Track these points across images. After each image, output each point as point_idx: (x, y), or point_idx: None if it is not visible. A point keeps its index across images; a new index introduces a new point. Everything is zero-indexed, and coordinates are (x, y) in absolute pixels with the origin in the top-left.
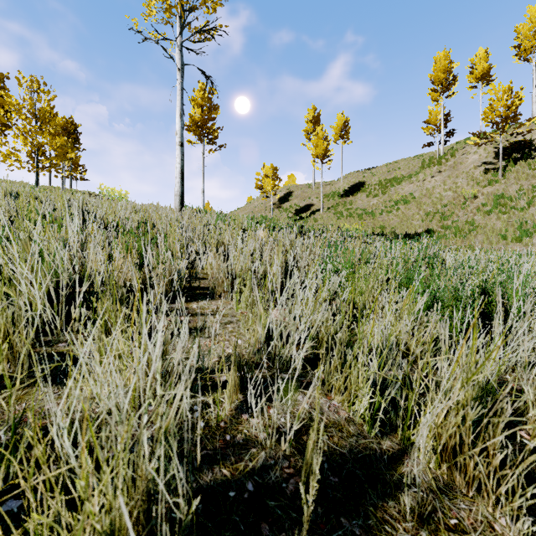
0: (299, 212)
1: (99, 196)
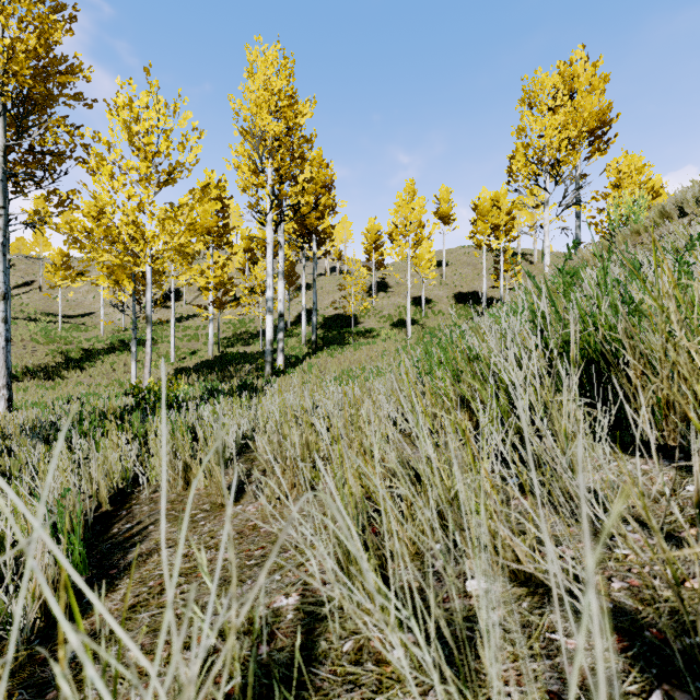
0: (21, 286)
1: None
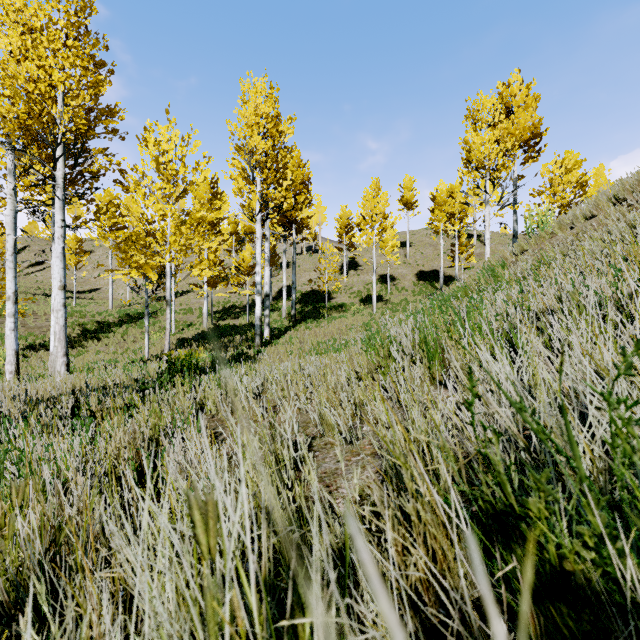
0: (35, 265)
1: None
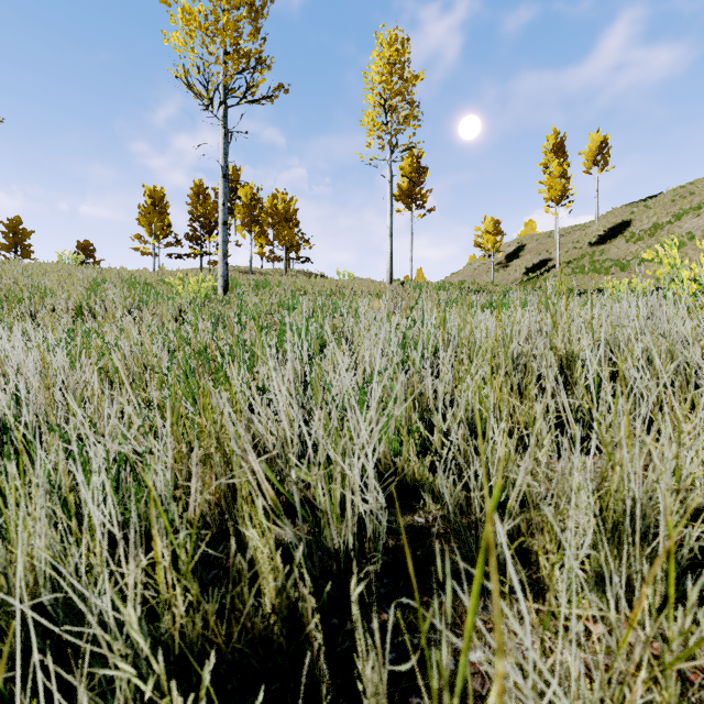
0: (531, 270)
1: (311, 273)
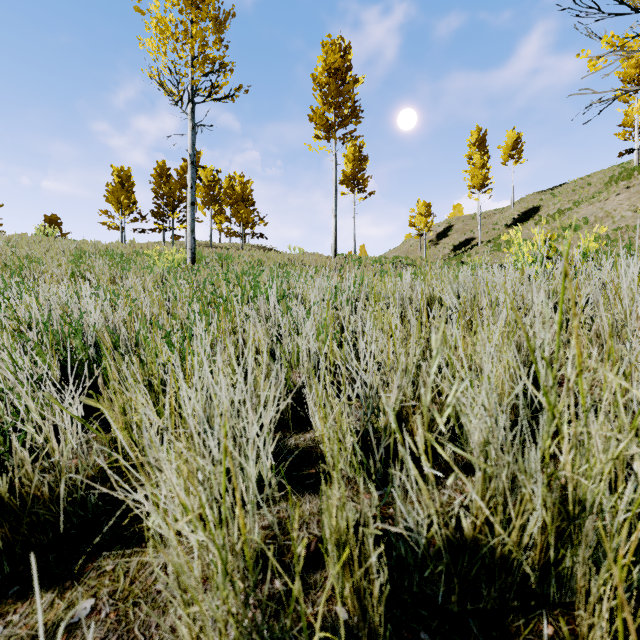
0: (457, 248)
1: (265, 247)
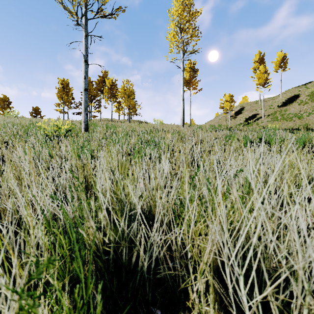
0: (248, 119)
1: (142, 121)
